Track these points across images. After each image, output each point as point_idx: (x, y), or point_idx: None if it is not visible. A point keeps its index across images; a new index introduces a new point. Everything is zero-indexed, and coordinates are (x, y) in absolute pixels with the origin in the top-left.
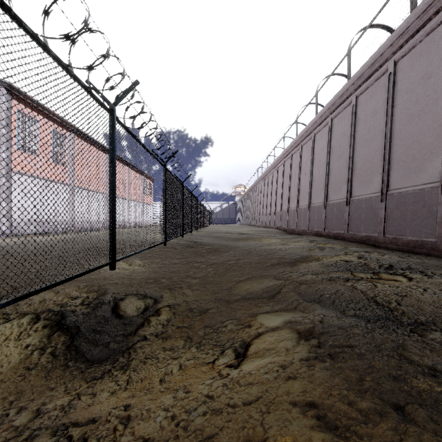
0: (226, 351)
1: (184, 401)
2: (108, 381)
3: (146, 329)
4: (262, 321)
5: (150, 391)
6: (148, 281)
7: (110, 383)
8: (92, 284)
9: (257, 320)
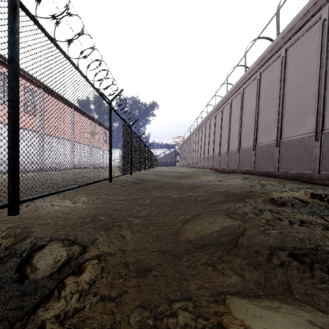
0: None
1: None
2: None
3: (52, 308)
4: (245, 322)
5: None
6: (84, 221)
7: None
8: (18, 226)
9: (233, 315)
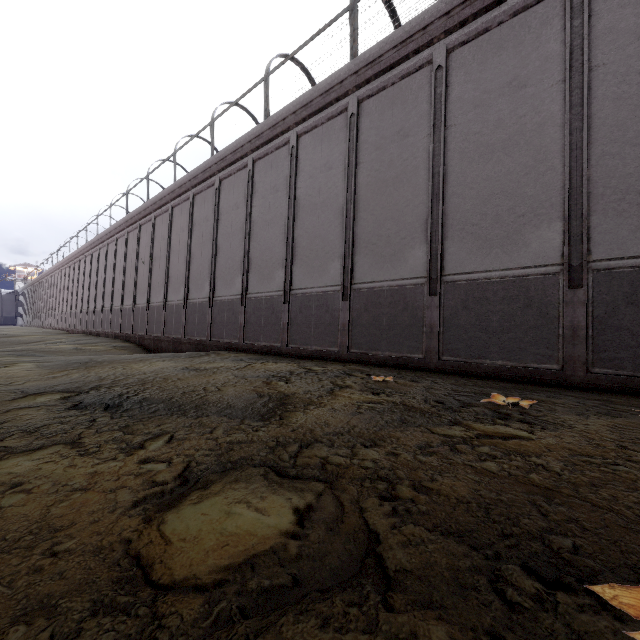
0: None
1: None
2: None
3: None
4: None
5: None
6: None
7: None
8: None
9: None
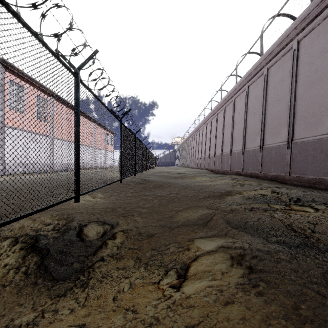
0: (169, 272)
1: (132, 323)
2: (69, 298)
3: (104, 250)
4: (198, 245)
5: (104, 308)
6: (107, 210)
7: (71, 300)
8: (63, 213)
9: (194, 245)
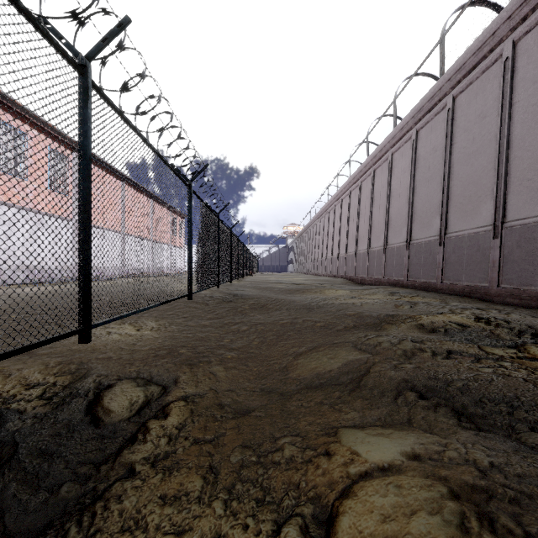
0: (285, 528)
1: None
2: None
3: (138, 449)
4: (352, 449)
5: None
6: (158, 354)
7: None
8: (70, 361)
9: (341, 445)
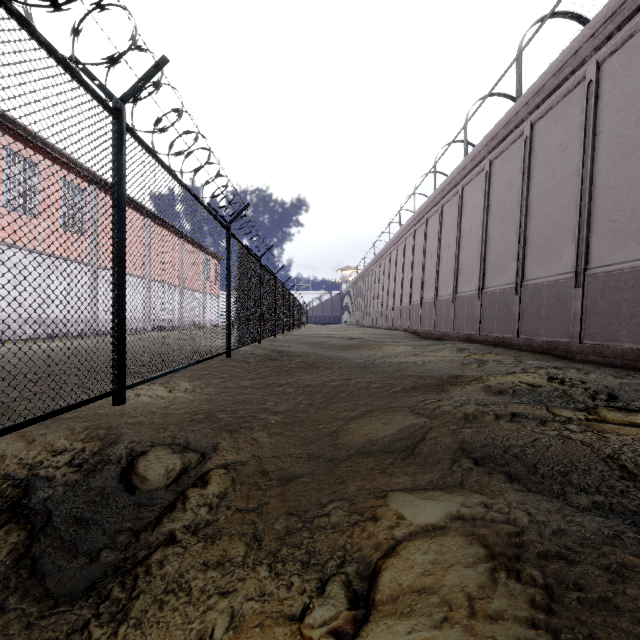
0: (329, 584)
1: None
2: None
3: (178, 517)
4: (399, 511)
5: None
6: (195, 418)
7: None
8: (98, 425)
9: (389, 509)
